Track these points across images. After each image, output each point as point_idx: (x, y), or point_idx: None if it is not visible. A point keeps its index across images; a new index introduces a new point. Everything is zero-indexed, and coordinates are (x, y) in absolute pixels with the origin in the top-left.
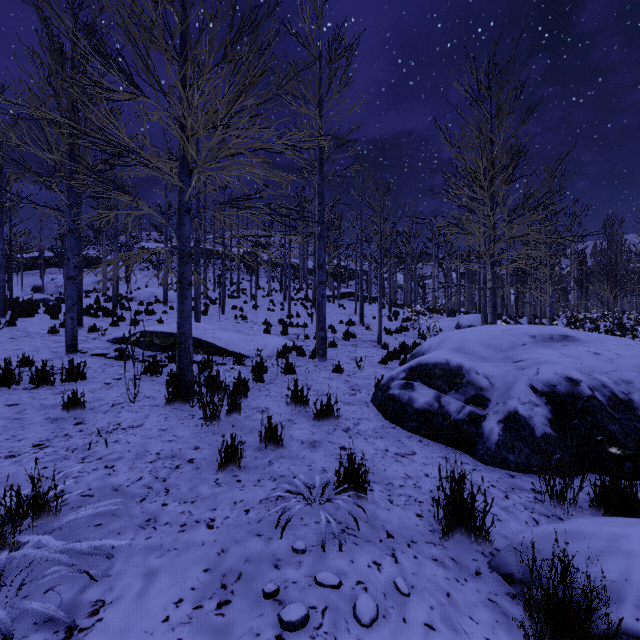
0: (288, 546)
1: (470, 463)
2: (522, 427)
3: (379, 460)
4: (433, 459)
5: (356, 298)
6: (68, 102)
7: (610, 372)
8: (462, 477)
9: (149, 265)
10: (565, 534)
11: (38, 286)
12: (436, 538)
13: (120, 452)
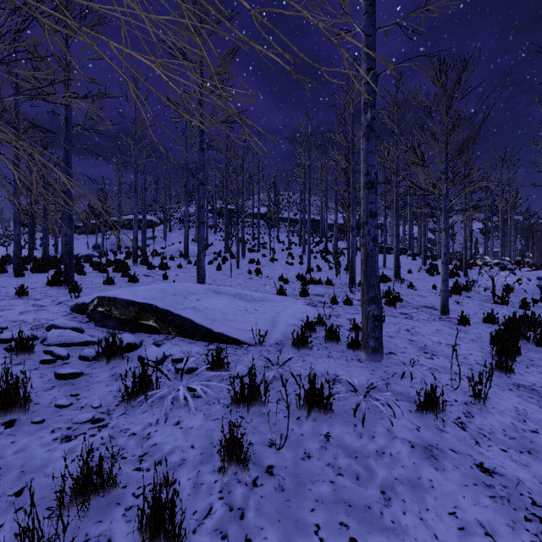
0: None
1: None
2: None
3: None
4: None
5: (385, 249)
6: None
7: None
8: None
9: None
10: None
11: (97, 244)
12: None
13: None
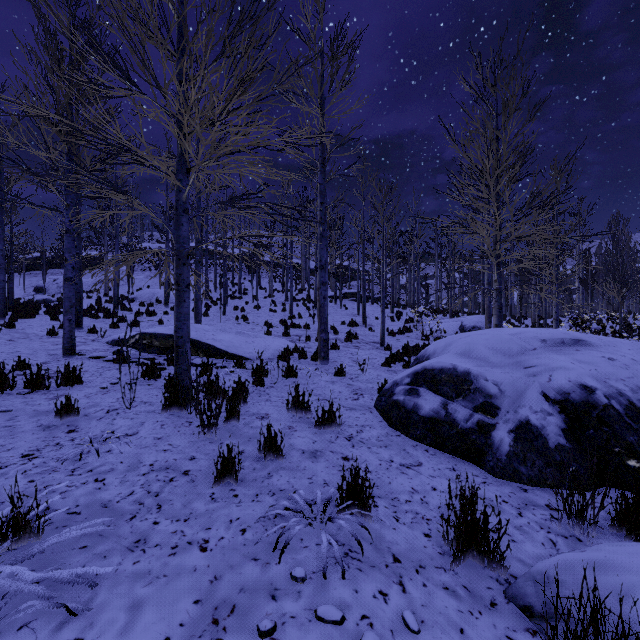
0: (286, 573)
1: (479, 475)
2: (534, 437)
3: (384, 472)
4: (440, 471)
5: (358, 299)
6: (65, 100)
7: (626, 379)
8: (474, 496)
9: (151, 265)
10: (591, 565)
11: (40, 287)
12: (446, 562)
13: (112, 463)
